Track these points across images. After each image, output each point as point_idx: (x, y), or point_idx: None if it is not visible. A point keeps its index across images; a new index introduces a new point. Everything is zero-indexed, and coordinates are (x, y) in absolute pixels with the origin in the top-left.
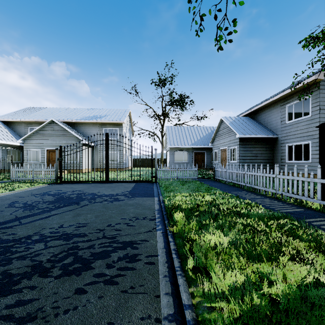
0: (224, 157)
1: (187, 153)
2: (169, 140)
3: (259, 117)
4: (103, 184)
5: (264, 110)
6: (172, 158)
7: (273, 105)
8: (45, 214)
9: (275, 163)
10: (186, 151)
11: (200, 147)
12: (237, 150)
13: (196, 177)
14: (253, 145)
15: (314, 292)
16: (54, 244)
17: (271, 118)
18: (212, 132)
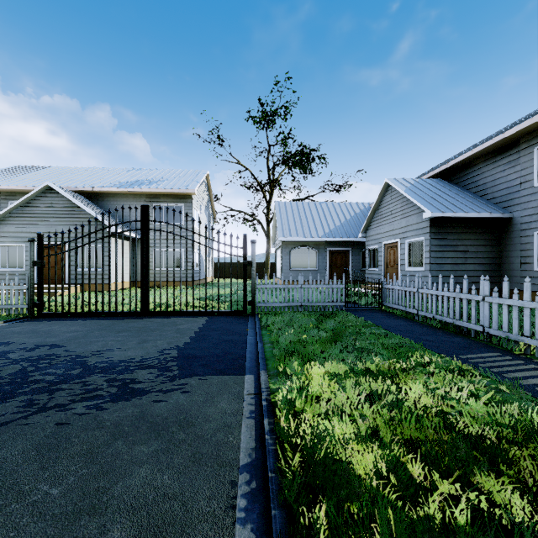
0: (391, 259)
1: (316, 252)
2: (281, 228)
3: (465, 177)
4: (133, 320)
5: (478, 163)
6: (288, 261)
7: (500, 150)
8: None
9: (505, 271)
10: (314, 248)
11: (340, 241)
12: (426, 244)
13: (342, 304)
14: (459, 234)
15: None
16: None
17: (496, 177)
18: (361, 213)
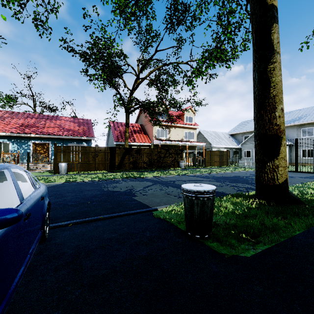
0: None
1: None
2: None
3: None
4: (292, 172)
5: None
6: None
7: None
8: None
9: None
10: None
11: None
12: None
13: None
14: None
15: None
16: None
17: None
18: None
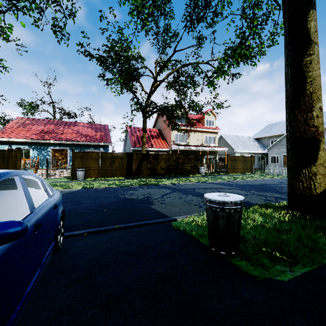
0: None
1: None
2: None
3: None
4: None
5: None
6: None
7: None
8: None
9: None
10: None
11: None
12: None
13: None
14: None
15: None
16: None
17: None
18: None
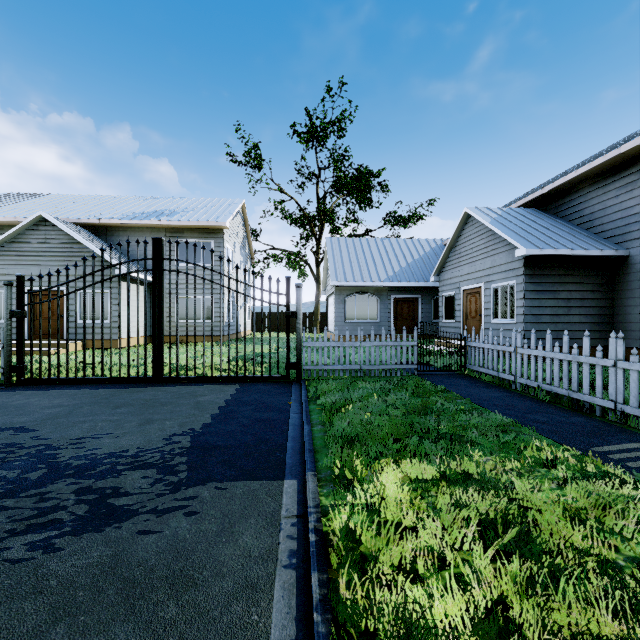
0: (472, 308)
1: (377, 300)
2: (334, 270)
3: (566, 206)
4: (140, 388)
5: (583, 187)
6: (342, 311)
7: (612, 171)
8: None
9: (619, 324)
10: (374, 295)
11: (407, 286)
12: (518, 289)
13: (413, 367)
14: (561, 277)
15: None
16: None
17: (607, 205)
18: (432, 252)
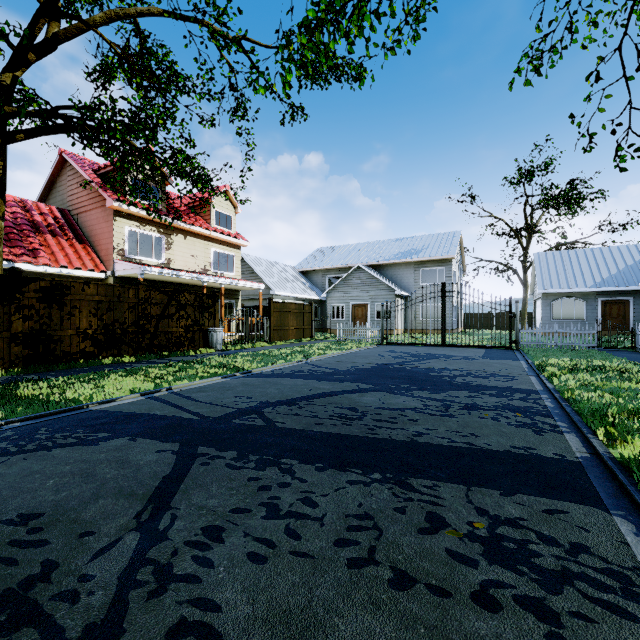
0: None
1: (583, 303)
2: (540, 281)
3: None
4: (440, 347)
5: None
6: (548, 312)
7: None
8: (421, 361)
9: None
10: (581, 299)
11: (616, 290)
12: None
13: (593, 345)
14: None
15: (630, 388)
16: (454, 371)
17: None
18: None
